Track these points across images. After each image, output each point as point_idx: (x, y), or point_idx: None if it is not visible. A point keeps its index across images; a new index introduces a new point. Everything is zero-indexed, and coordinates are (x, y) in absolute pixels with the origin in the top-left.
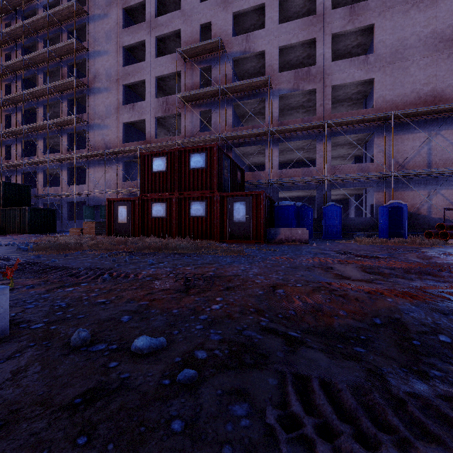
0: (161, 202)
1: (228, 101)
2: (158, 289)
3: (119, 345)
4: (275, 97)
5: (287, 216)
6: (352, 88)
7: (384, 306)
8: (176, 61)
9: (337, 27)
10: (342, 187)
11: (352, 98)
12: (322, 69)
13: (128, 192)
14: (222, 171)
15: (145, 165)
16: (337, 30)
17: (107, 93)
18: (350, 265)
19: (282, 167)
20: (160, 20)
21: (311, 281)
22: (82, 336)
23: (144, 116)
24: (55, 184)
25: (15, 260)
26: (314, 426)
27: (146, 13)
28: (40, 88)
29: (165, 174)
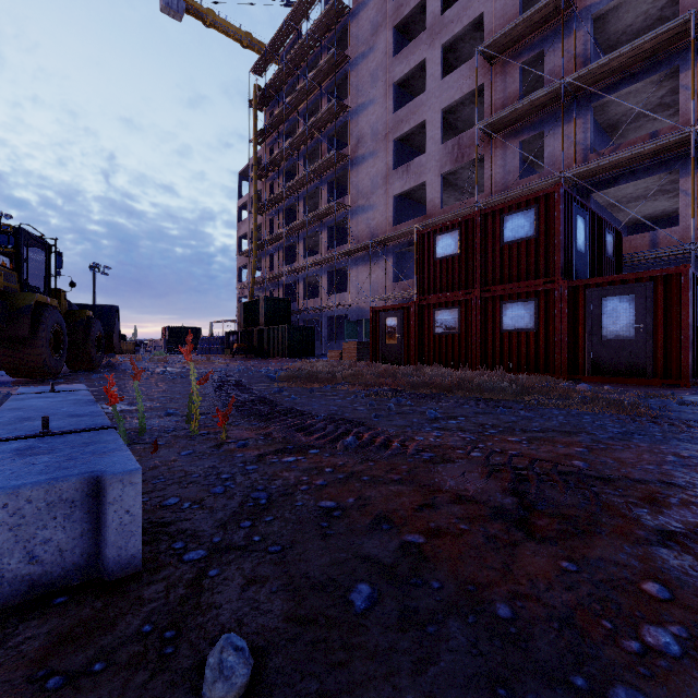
0: (449, 308)
1: (580, 104)
2: (448, 493)
3: None
4: None
5: None
6: None
7: None
8: (475, 70)
9: None
10: None
11: None
12: None
13: (400, 297)
14: (572, 238)
15: (424, 249)
16: None
17: (373, 158)
18: None
19: None
20: (448, 15)
21: None
22: (227, 666)
23: (423, 178)
24: (315, 295)
25: (254, 393)
26: None
27: (427, 16)
28: (300, 178)
29: (456, 260)
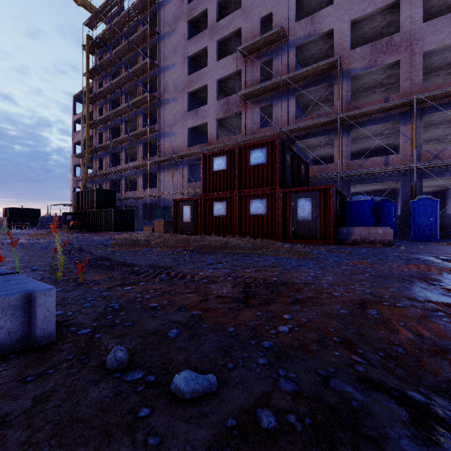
0: (221, 201)
1: (290, 92)
2: (214, 295)
3: (158, 377)
4: (346, 78)
5: (363, 213)
6: None
7: None
8: (236, 60)
9: None
10: (438, 177)
11: None
12: (409, 34)
13: (192, 192)
14: (284, 166)
15: (206, 165)
16: None
17: (175, 102)
18: None
19: (353, 158)
20: (221, 23)
21: (417, 299)
22: (118, 357)
23: (206, 119)
24: (134, 188)
25: (95, 254)
26: None
27: (208, 20)
28: (123, 107)
29: (225, 173)
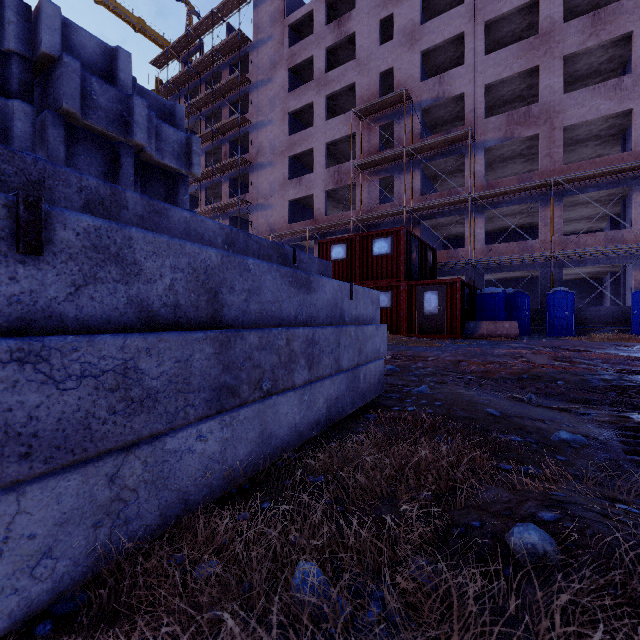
0: None
1: (415, 163)
2: None
3: None
4: (479, 151)
5: (493, 307)
6: (598, 124)
7: (536, 371)
8: (351, 125)
9: (571, 46)
10: (579, 266)
11: (600, 136)
12: (548, 106)
13: None
14: (410, 256)
15: (323, 253)
16: (571, 49)
17: (272, 168)
18: (542, 355)
19: (491, 238)
20: (331, 75)
21: (492, 360)
22: None
23: (312, 191)
24: None
25: None
26: (461, 381)
27: (315, 70)
28: (204, 172)
29: (345, 262)
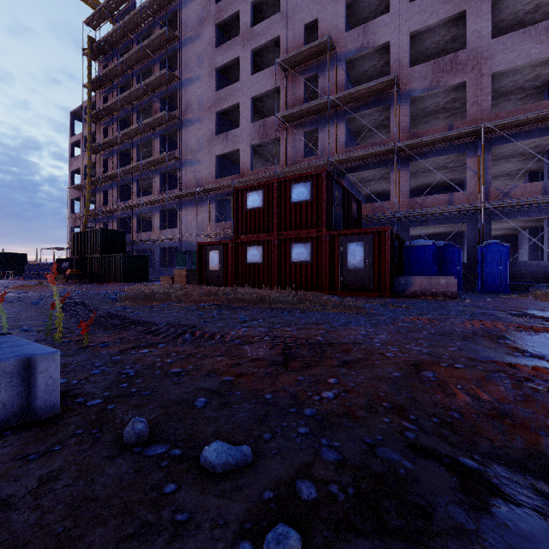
0: (256, 245)
1: (339, 115)
2: (248, 358)
3: (185, 450)
4: (404, 101)
5: (423, 261)
6: (525, 73)
7: None
8: (275, 75)
9: None
10: (508, 218)
11: (524, 88)
12: (476, 52)
13: (221, 234)
14: (332, 204)
15: (239, 201)
16: None
17: (199, 123)
18: (539, 335)
19: (413, 195)
20: (256, 29)
21: (478, 359)
22: (137, 429)
23: (238, 145)
24: (148, 229)
25: (101, 311)
26: None
27: (241, 25)
28: (134, 128)
29: (261, 211)
